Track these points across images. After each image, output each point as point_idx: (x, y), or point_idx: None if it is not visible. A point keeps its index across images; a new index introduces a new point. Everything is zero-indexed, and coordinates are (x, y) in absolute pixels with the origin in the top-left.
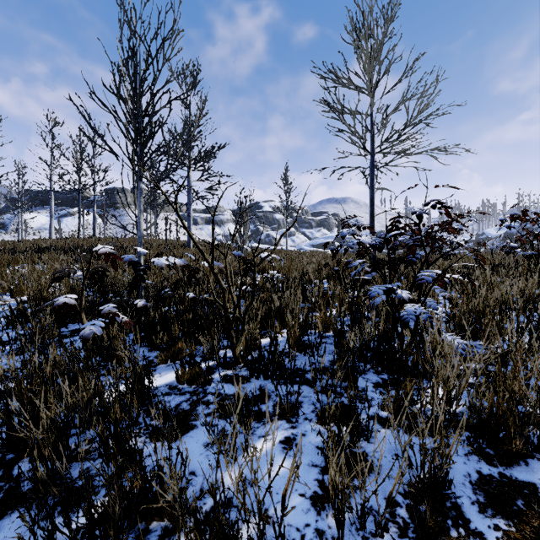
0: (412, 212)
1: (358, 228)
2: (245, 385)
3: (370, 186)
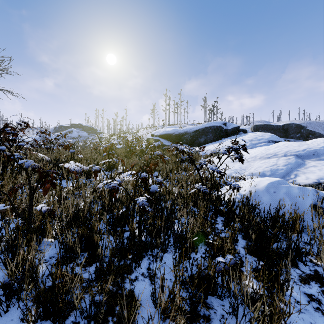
0: (18, 123)
1: None
2: None
3: None
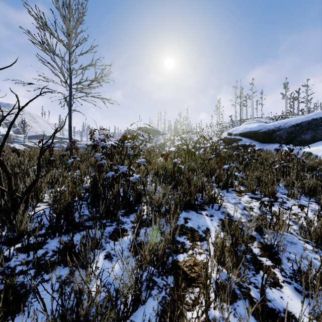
0: (139, 133)
1: (110, 136)
2: (45, 246)
3: (69, 107)
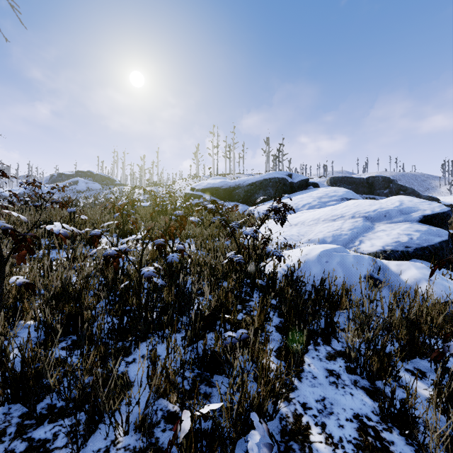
0: None
1: None
2: None
3: None
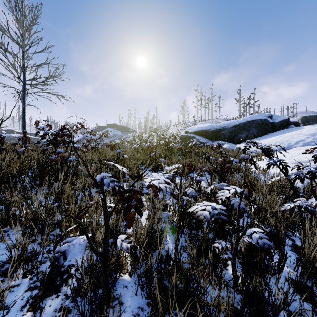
0: (74, 125)
1: (50, 126)
2: None
3: (23, 101)
